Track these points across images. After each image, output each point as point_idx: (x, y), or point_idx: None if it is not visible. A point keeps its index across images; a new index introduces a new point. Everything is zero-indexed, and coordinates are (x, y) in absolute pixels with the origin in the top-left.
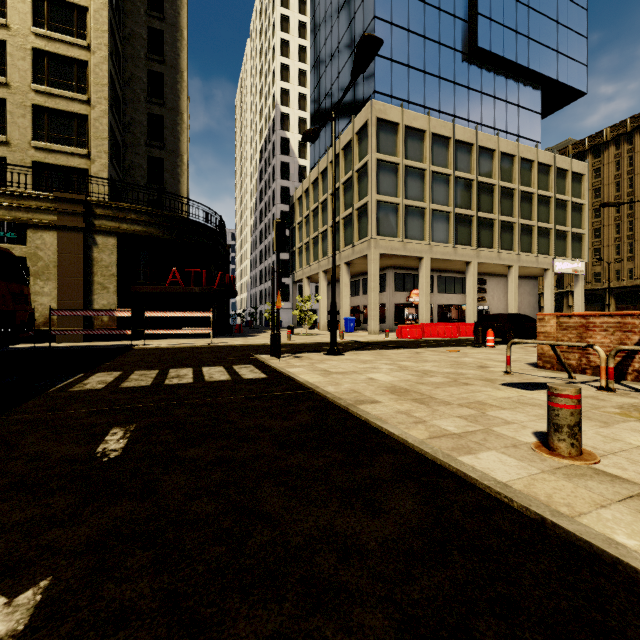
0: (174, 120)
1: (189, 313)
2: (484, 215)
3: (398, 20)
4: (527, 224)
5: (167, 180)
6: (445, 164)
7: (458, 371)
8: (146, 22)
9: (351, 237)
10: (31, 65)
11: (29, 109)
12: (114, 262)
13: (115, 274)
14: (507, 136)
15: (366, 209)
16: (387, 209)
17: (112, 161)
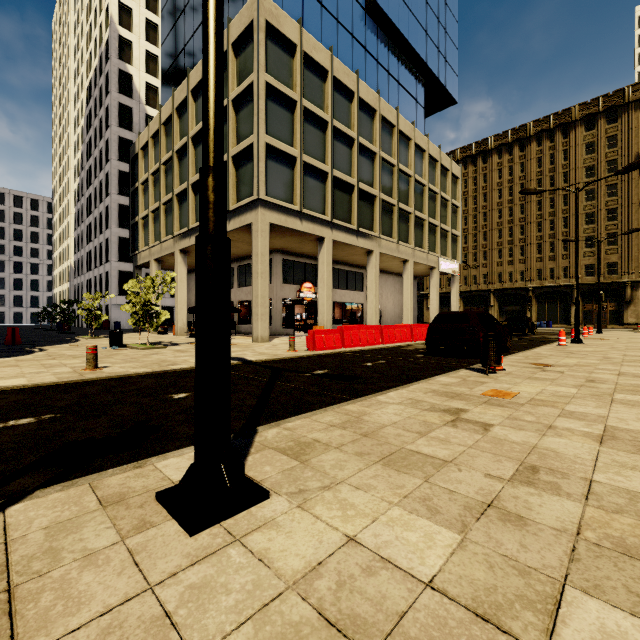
0: None
1: None
2: (386, 198)
3: None
4: (420, 217)
5: None
6: (348, 124)
7: None
8: None
9: None
10: None
11: None
12: None
13: None
14: None
15: (249, 156)
16: (280, 161)
17: None
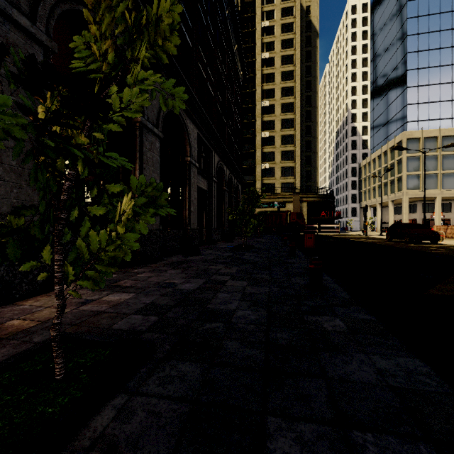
0: (314, 155)
1: (332, 225)
2: None
3: (422, 83)
4: None
5: (312, 177)
6: (452, 149)
7: None
8: (305, 124)
9: (394, 189)
10: (280, 156)
11: (280, 168)
12: (306, 210)
13: (306, 214)
14: None
15: (401, 178)
16: (413, 177)
17: (300, 178)
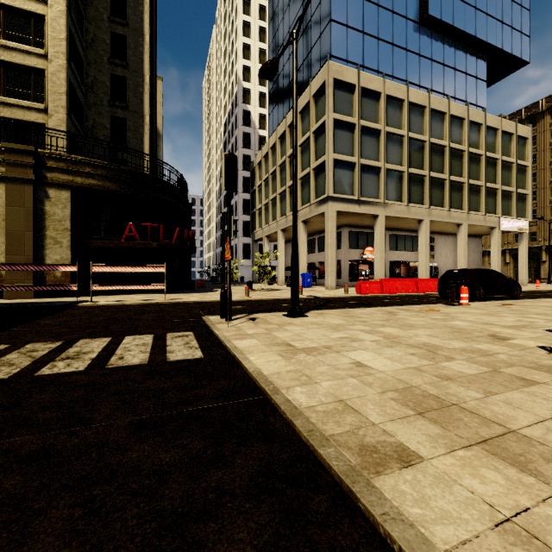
0: (137, 81)
1: (141, 268)
2: (436, 175)
3: None
4: (476, 184)
5: (130, 140)
6: (399, 125)
7: (475, 346)
8: None
9: (308, 196)
10: None
11: None
12: (67, 216)
13: (69, 228)
14: (455, 102)
15: (323, 168)
16: (343, 168)
17: (71, 117)
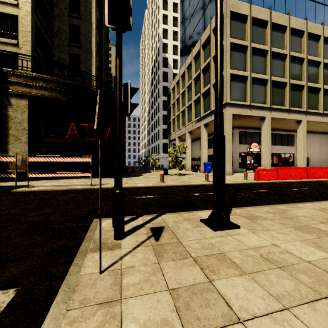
0: (87, 28)
1: (70, 158)
2: (312, 85)
3: None
4: None
5: (82, 69)
6: (282, 47)
7: None
8: None
9: (209, 105)
10: None
11: None
12: (25, 119)
13: (26, 128)
14: None
15: None
16: (238, 81)
17: (36, 49)
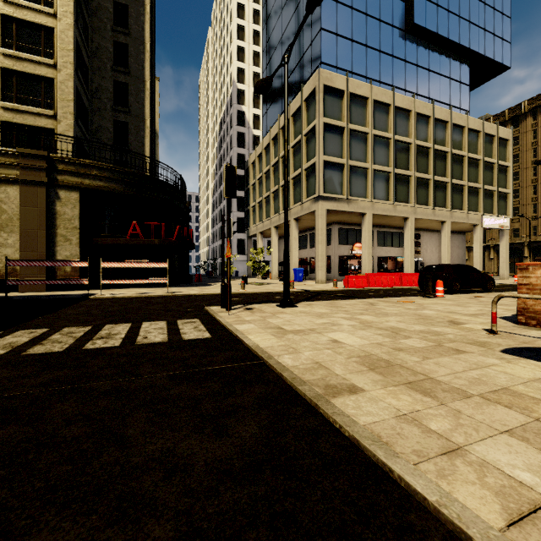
0: (138, 87)
1: (145, 264)
2: (420, 175)
3: None
4: (459, 184)
5: (132, 142)
6: (385, 128)
7: (432, 329)
8: None
9: (300, 195)
10: None
11: None
12: (76, 215)
13: (77, 227)
14: (440, 105)
15: (314, 169)
16: (333, 169)
17: (78, 122)
